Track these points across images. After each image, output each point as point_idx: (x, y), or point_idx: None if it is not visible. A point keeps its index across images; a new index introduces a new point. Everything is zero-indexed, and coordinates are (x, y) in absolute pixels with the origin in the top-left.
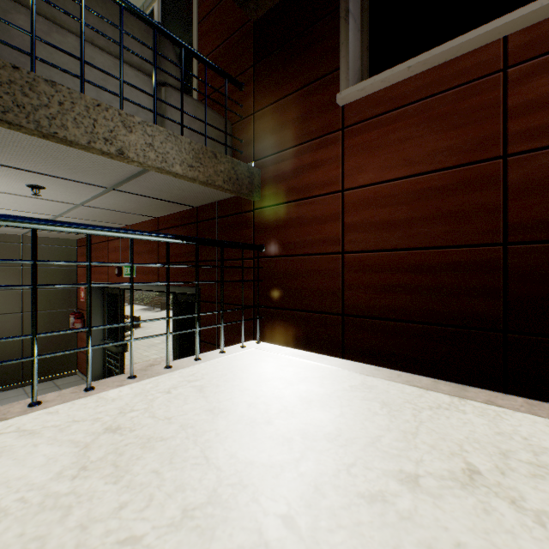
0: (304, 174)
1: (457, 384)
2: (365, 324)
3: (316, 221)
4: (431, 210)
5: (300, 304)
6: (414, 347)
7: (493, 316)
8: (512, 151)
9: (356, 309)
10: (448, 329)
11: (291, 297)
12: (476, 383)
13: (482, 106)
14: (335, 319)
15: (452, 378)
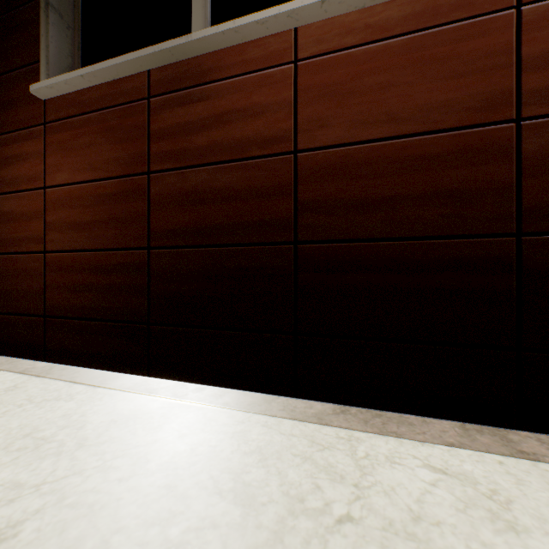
0: (14, 165)
1: (121, 374)
2: (62, 325)
3: (25, 218)
4: (107, 215)
5: (11, 306)
6: (96, 344)
7: (143, 311)
8: (153, 169)
9: (56, 309)
10: (117, 325)
11: (3, 299)
12: (134, 371)
13: (137, 126)
14: (40, 321)
15: (120, 369)
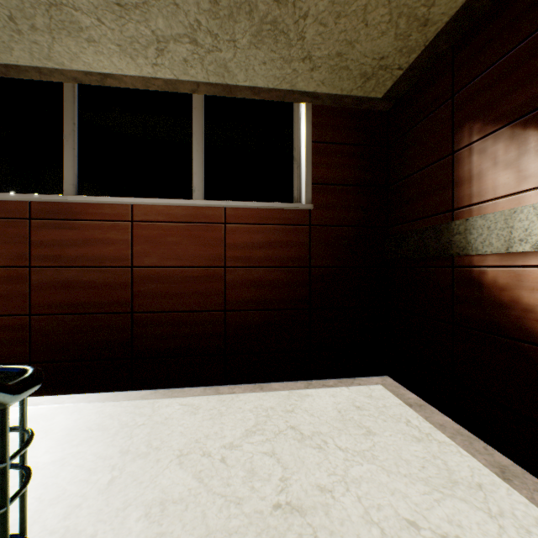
0: None
1: None
2: None
3: None
4: None
5: None
6: None
7: (26, 355)
8: (34, 265)
9: None
10: None
11: None
12: None
13: (20, 235)
14: None
15: None
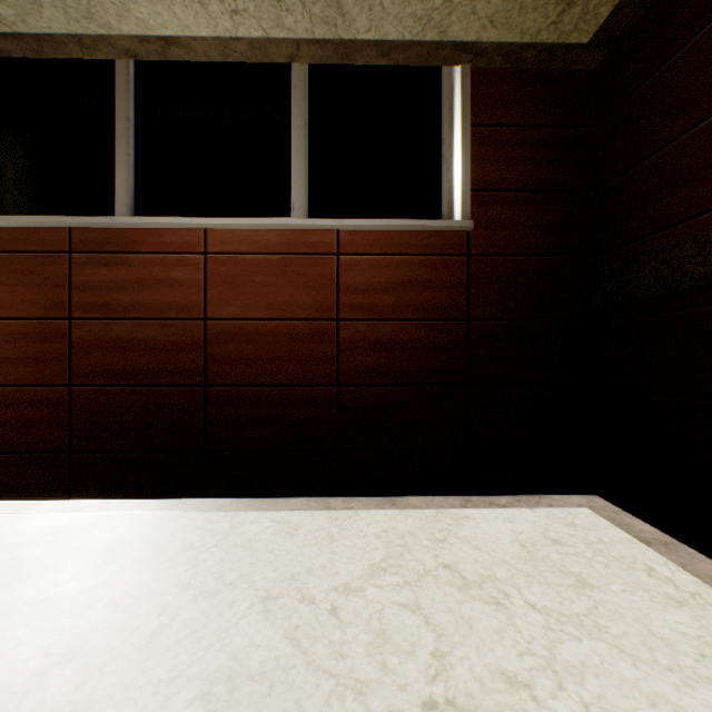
0: None
1: (39, 501)
2: None
3: None
4: (20, 352)
5: None
6: (7, 476)
7: (64, 442)
8: (76, 316)
9: None
10: (34, 456)
11: None
12: (53, 497)
13: (57, 275)
14: None
15: (37, 497)
